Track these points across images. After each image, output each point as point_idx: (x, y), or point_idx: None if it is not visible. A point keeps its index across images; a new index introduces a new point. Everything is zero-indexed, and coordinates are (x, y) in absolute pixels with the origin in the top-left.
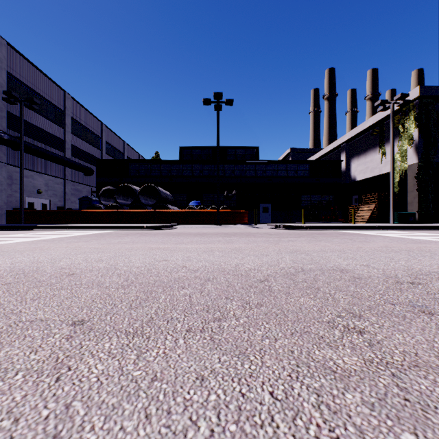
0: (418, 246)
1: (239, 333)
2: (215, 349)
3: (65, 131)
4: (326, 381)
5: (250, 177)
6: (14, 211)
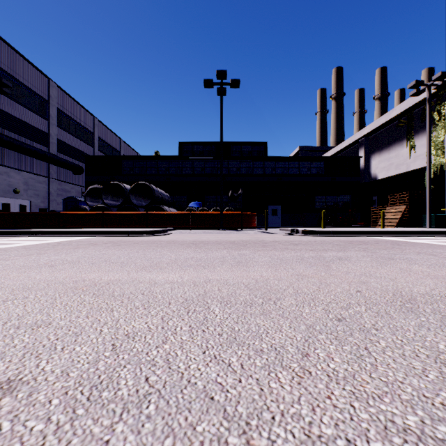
0: None
1: None
2: None
3: (49, 123)
4: None
5: (257, 175)
6: None
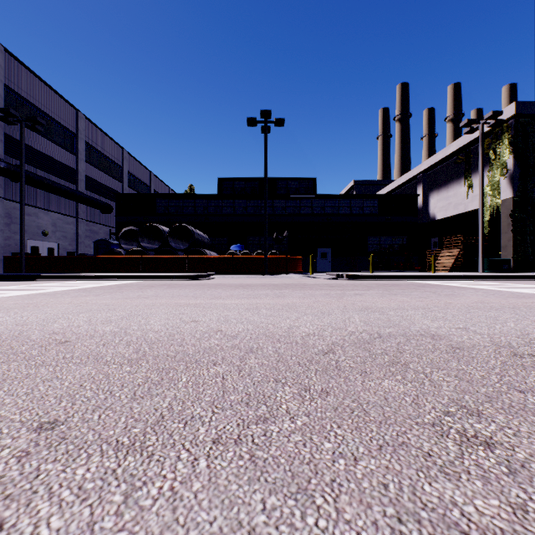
0: (523, 302)
1: (296, 445)
2: (256, 481)
3: (77, 158)
4: None
5: (305, 215)
6: (13, 257)
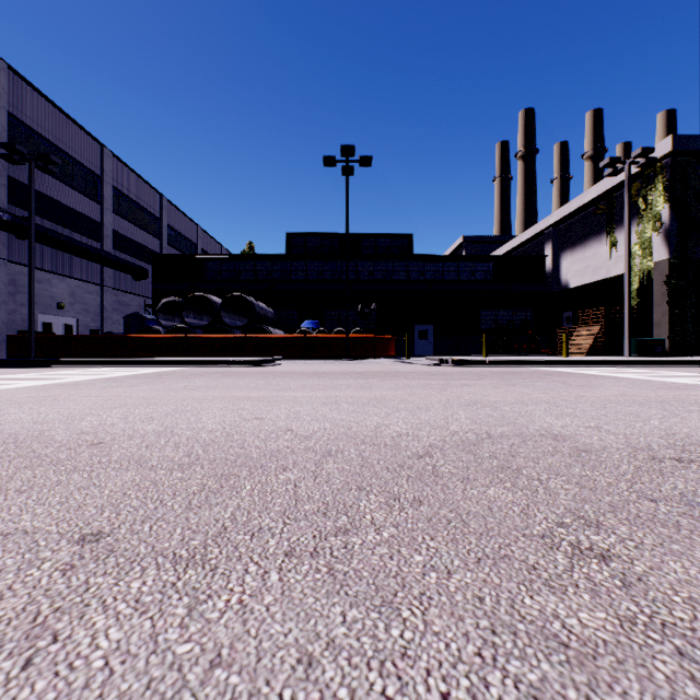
0: (675, 394)
1: (382, 558)
2: (335, 594)
3: (102, 208)
4: (552, 668)
5: (398, 282)
6: (20, 337)
